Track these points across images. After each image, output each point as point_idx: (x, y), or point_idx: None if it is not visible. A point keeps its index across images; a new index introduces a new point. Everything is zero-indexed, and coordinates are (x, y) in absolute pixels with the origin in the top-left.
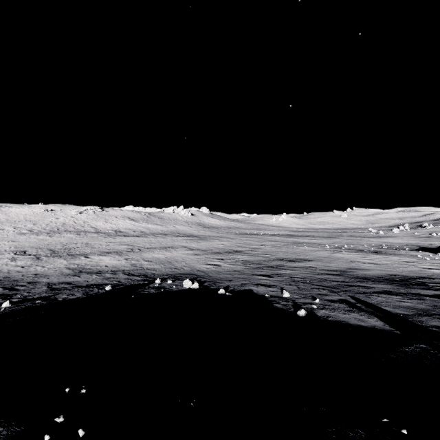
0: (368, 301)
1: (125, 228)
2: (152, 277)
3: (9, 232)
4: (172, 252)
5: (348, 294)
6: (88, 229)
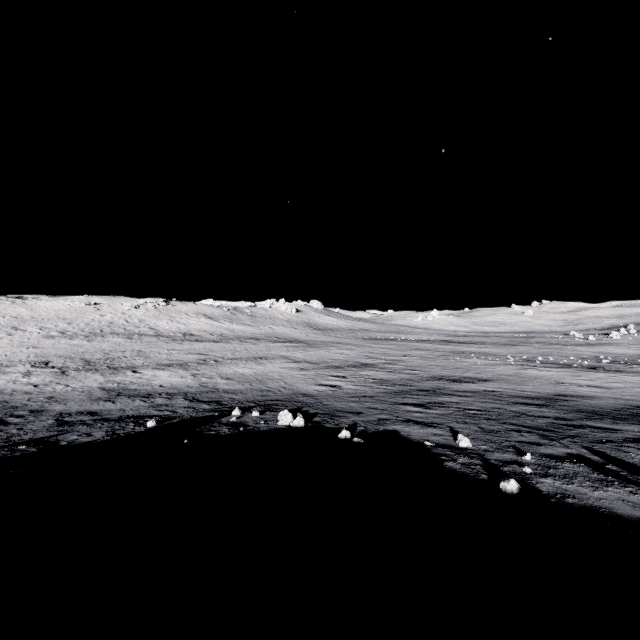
0: (627, 459)
1: (198, 330)
2: (228, 405)
3: (33, 334)
4: (265, 365)
5: (579, 444)
6: (144, 330)
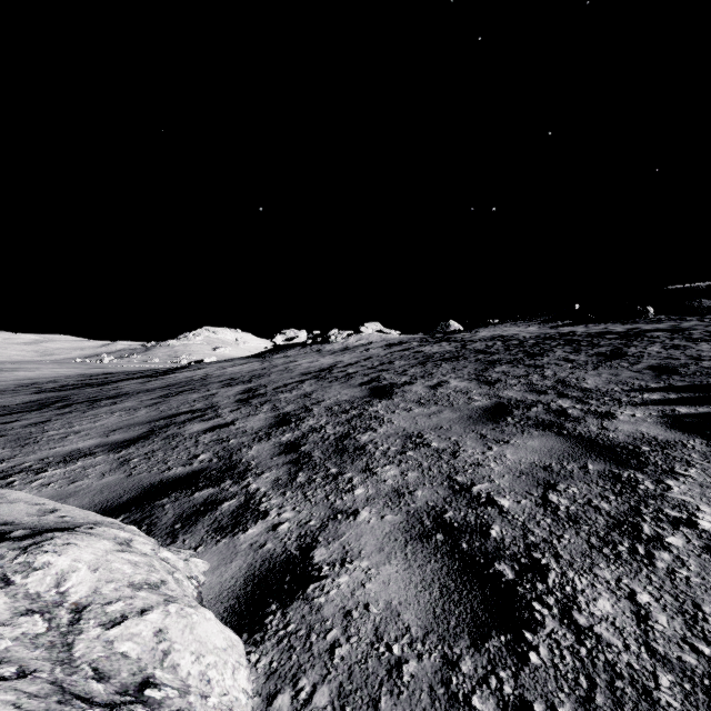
0: None
1: None
2: None
3: None
4: (57, 369)
5: None
6: None
